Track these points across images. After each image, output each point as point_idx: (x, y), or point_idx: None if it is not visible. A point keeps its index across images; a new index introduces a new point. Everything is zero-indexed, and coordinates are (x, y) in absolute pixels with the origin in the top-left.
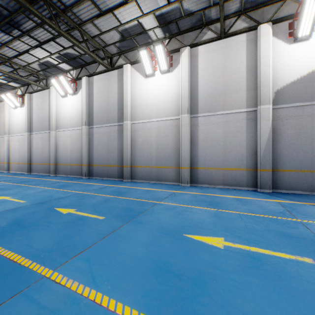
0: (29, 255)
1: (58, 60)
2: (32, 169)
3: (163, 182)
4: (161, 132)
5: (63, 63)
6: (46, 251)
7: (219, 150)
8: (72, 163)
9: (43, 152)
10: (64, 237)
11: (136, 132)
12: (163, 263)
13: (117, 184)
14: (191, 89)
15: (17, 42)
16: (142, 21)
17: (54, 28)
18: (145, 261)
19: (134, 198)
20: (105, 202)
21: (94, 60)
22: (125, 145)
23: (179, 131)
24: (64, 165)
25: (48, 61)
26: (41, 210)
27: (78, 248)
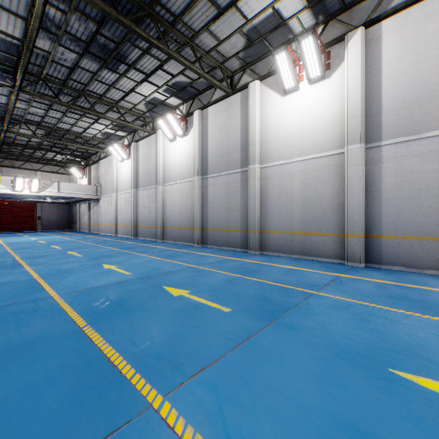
0: (131, 359)
1: (166, 94)
2: (138, 233)
3: (313, 257)
4: (310, 177)
5: (172, 97)
6: (152, 356)
7: (428, 204)
8: (182, 226)
9: (150, 212)
10: (176, 335)
11: (268, 180)
12: (365, 435)
13: (241, 257)
14: (366, 99)
15: (123, 80)
16: (280, 7)
17: (162, 48)
18: (322, 418)
19: (270, 280)
20: (228, 283)
21: (208, 85)
22: (252, 201)
23: (343, 173)
24: (173, 228)
25: (155, 98)
26: (147, 288)
27: (198, 360)
